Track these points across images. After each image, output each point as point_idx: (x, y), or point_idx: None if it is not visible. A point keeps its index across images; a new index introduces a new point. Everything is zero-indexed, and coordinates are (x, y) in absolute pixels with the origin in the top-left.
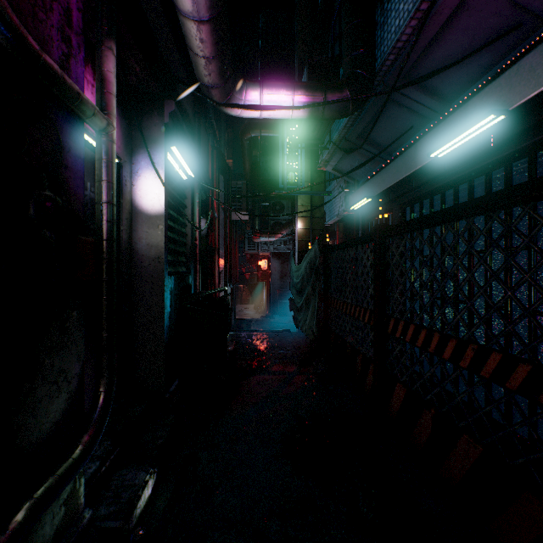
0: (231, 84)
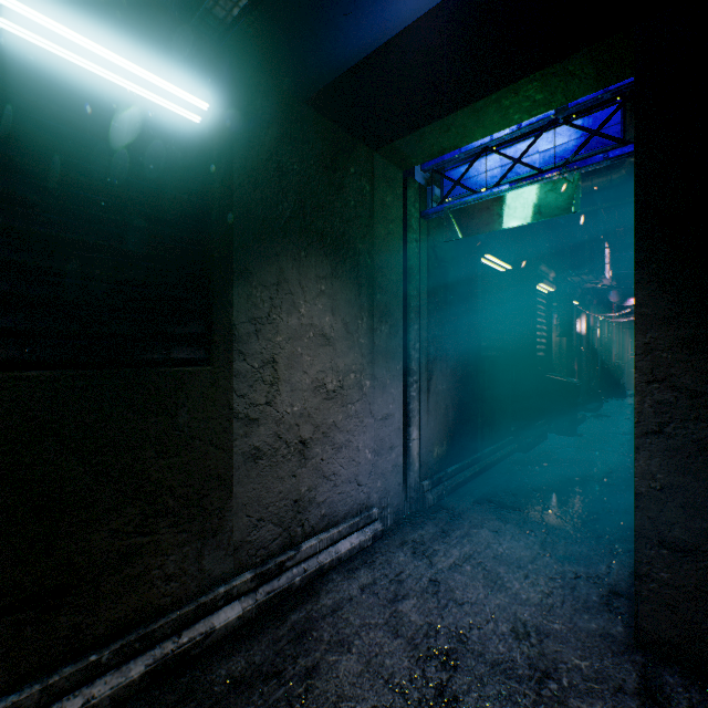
0: (622, 301)
